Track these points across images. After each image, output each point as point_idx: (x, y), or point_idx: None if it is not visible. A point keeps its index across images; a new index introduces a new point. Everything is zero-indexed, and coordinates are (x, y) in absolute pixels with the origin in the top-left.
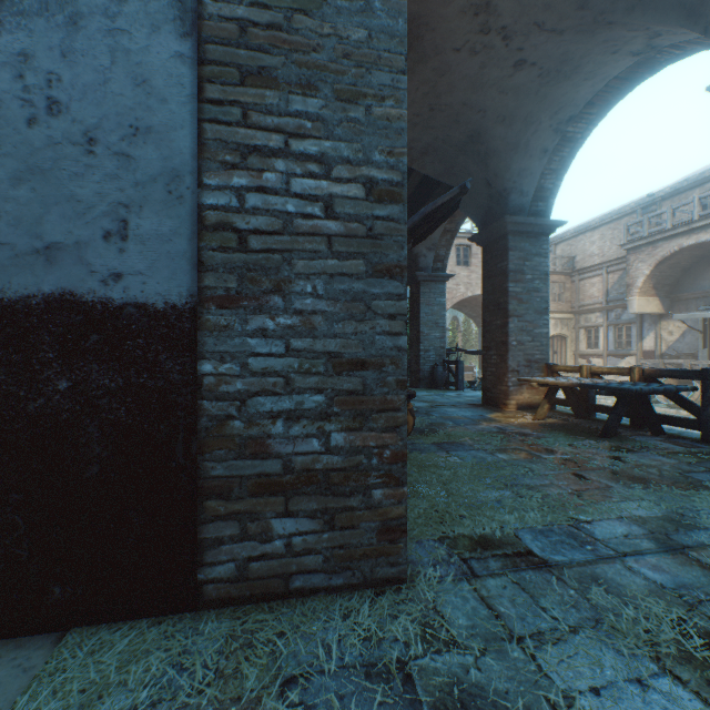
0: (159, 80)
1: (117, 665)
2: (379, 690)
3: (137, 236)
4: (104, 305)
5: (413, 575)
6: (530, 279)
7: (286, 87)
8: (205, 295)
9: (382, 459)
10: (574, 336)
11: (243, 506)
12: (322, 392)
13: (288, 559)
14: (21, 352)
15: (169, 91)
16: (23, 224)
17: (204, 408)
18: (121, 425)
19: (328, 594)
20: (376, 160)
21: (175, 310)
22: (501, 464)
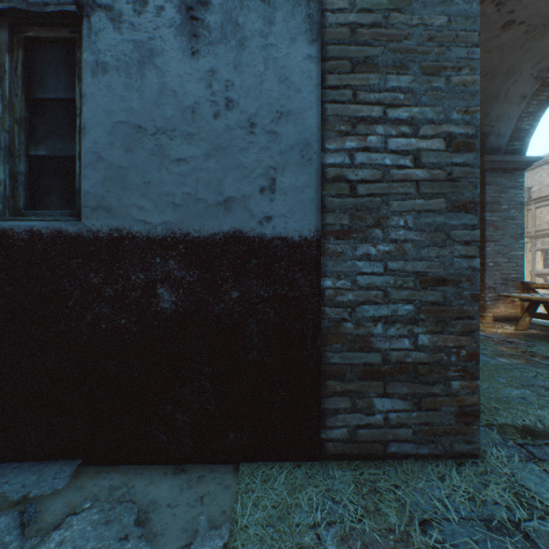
0: (295, 76)
1: (286, 492)
2: (507, 541)
3: (280, 190)
4: (260, 239)
5: (479, 452)
6: (506, 208)
7: (384, 69)
8: (326, 230)
9: (458, 357)
10: (530, 258)
11: (353, 386)
12: (411, 302)
13: (386, 430)
14: (210, 272)
15: (301, 84)
16: (211, 185)
17: (325, 313)
18: (270, 323)
19: (416, 459)
20: (454, 118)
21: (306, 241)
22: (507, 367)
